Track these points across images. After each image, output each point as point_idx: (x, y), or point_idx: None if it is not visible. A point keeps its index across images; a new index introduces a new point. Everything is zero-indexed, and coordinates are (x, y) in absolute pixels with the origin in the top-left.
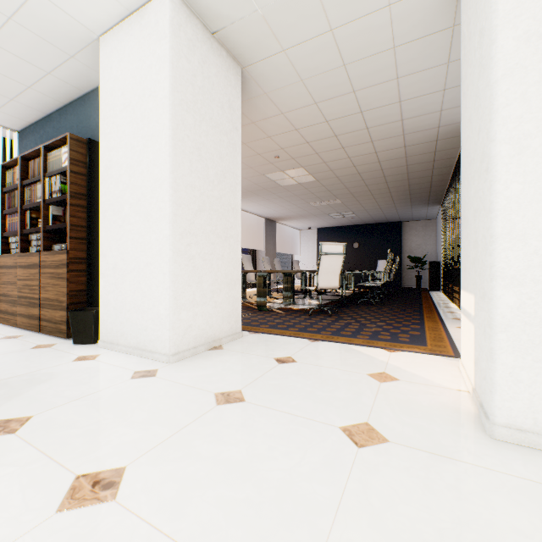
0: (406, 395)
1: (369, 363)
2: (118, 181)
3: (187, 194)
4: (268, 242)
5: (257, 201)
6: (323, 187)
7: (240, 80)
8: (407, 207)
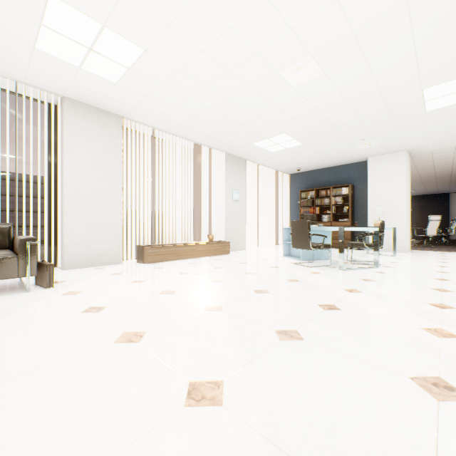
0: None
1: None
2: (378, 201)
3: (407, 205)
4: None
5: None
6: None
7: (409, 162)
8: None
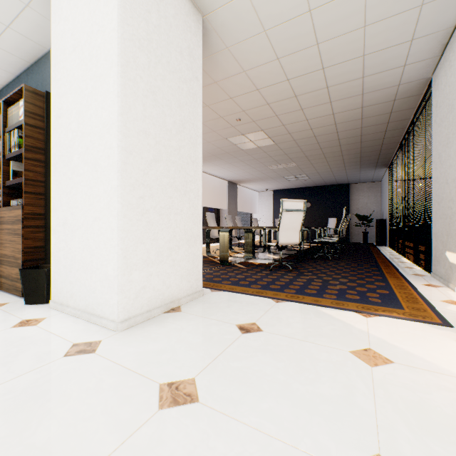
0: (415, 393)
1: (347, 334)
2: (68, 130)
3: (140, 141)
4: (230, 202)
5: (220, 164)
6: (281, 151)
7: (200, 29)
8: (356, 170)
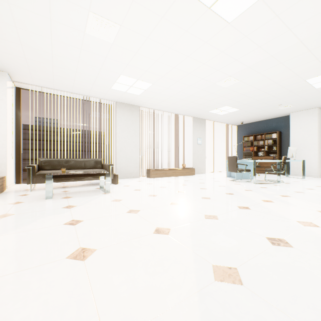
0: None
1: None
2: (297, 142)
3: (319, 145)
4: None
5: None
6: None
7: None
8: None
